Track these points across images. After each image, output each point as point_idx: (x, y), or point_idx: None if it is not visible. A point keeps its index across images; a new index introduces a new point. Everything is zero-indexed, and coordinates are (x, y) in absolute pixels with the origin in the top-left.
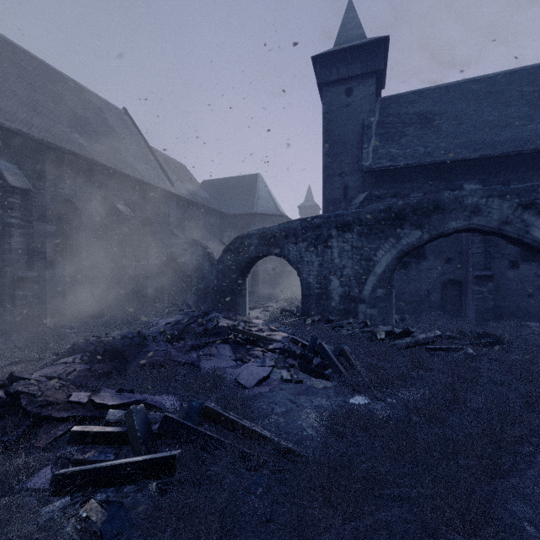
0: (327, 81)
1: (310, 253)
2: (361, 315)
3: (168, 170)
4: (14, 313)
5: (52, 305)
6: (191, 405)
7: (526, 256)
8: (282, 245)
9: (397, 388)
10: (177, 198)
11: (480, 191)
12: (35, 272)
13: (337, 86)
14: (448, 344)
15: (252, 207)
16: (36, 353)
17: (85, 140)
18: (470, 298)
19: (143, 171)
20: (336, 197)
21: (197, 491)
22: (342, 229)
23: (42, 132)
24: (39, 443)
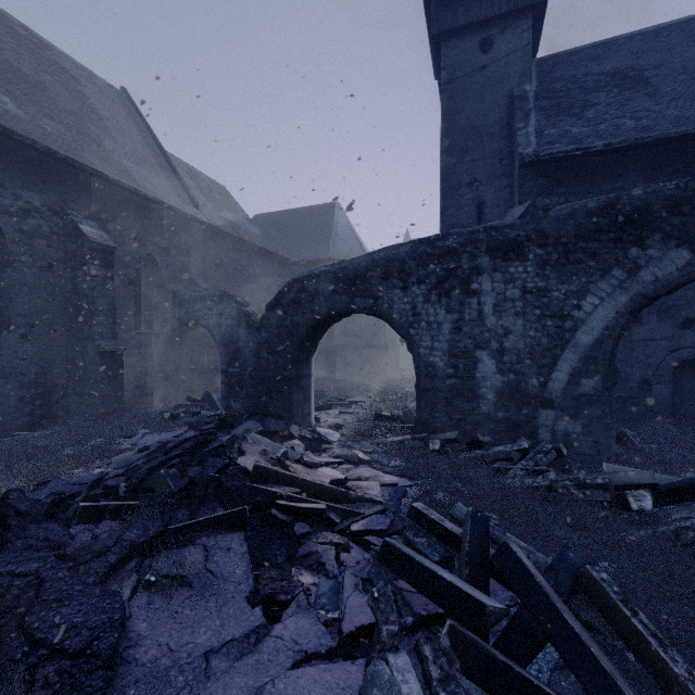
0: (449, 29)
1: (433, 306)
2: (544, 433)
3: (194, 187)
4: None
5: None
6: None
7: None
8: (377, 291)
9: None
10: (205, 229)
11: None
12: None
13: (466, 37)
14: None
15: (327, 251)
16: None
17: (24, 110)
18: None
19: (140, 178)
20: (463, 221)
21: None
22: (502, 254)
23: None
24: None
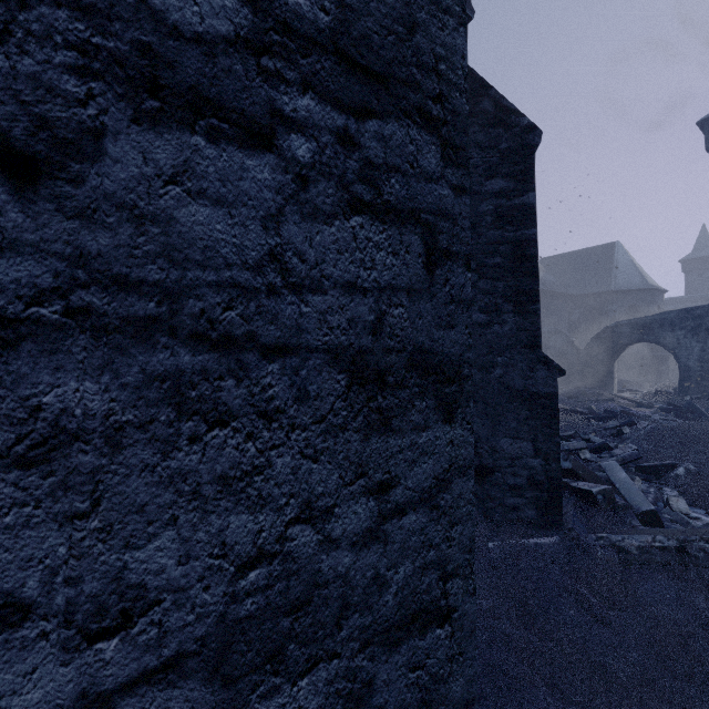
0: None
1: (688, 340)
2: None
3: None
4: None
5: None
6: (613, 410)
7: None
8: (656, 333)
9: None
10: None
11: None
12: None
13: None
14: None
15: (608, 284)
16: None
17: None
18: None
19: None
20: None
21: None
22: None
23: None
24: None
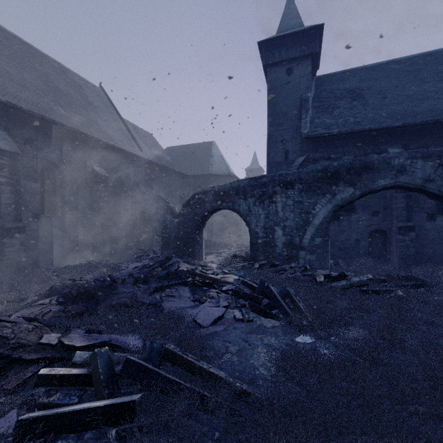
0: (271, 62)
1: (257, 207)
2: (301, 261)
3: (137, 137)
4: (4, 259)
5: (38, 251)
6: (152, 347)
7: (441, 209)
8: (233, 200)
9: (339, 328)
10: (145, 161)
11: (405, 154)
12: (22, 223)
13: (280, 67)
14: (379, 287)
15: (208, 169)
16: (20, 294)
17: (67, 112)
18: (394, 245)
19: (115, 138)
20: (278, 160)
21: (155, 438)
22: (285, 186)
23: (29, 104)
24: (8, 385)
